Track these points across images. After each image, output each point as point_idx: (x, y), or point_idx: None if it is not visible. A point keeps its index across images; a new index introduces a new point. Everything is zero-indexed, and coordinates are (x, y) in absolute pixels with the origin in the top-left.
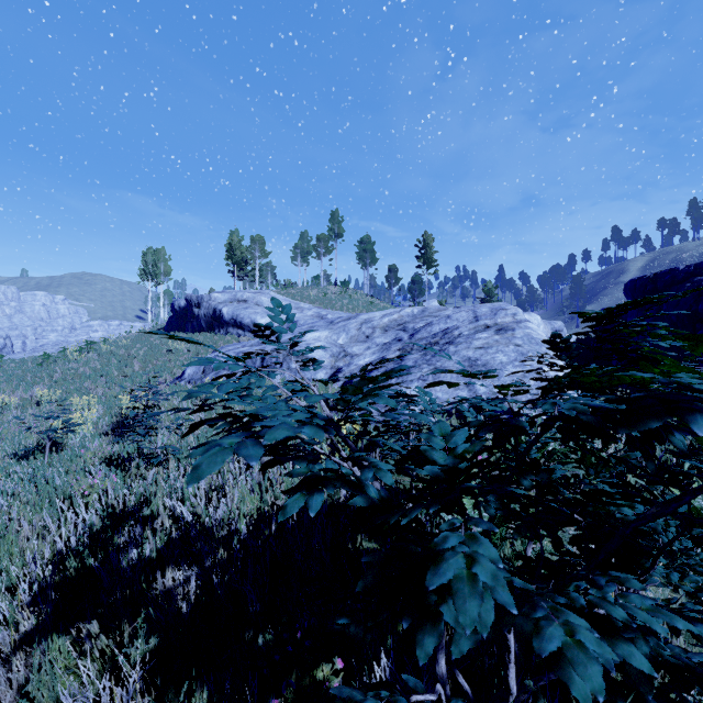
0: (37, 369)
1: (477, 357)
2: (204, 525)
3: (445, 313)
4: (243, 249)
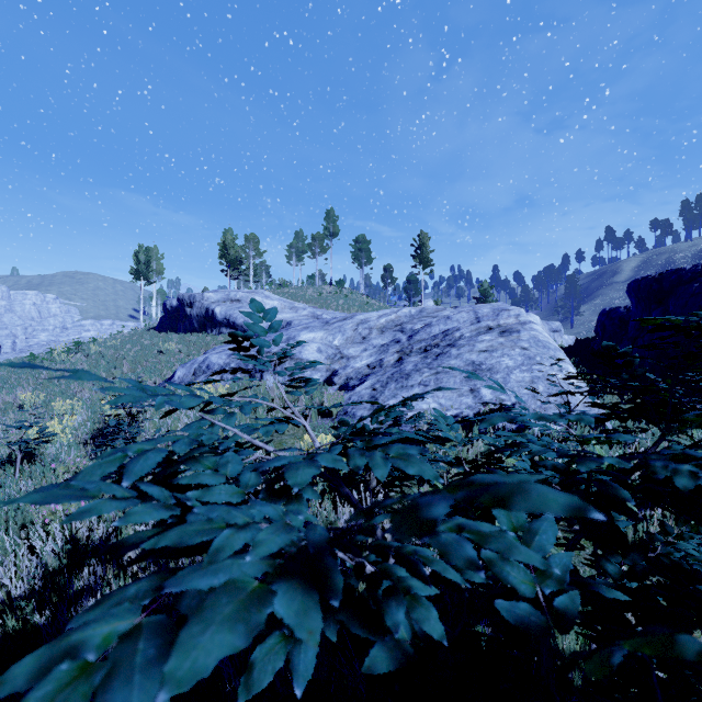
0: (23, 371)
1: (481, 361)
2: (179, 564)
3: (443, 314)
4: (237, 248)
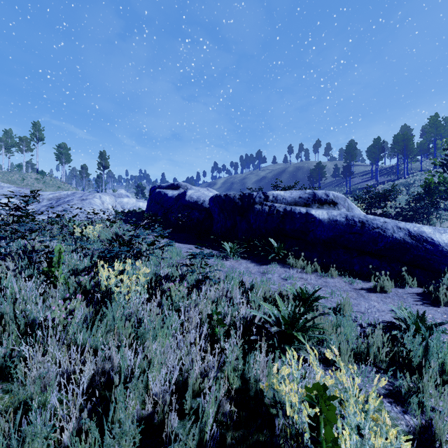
0: None
1: (68, 207)
2: None
3: None
4: None
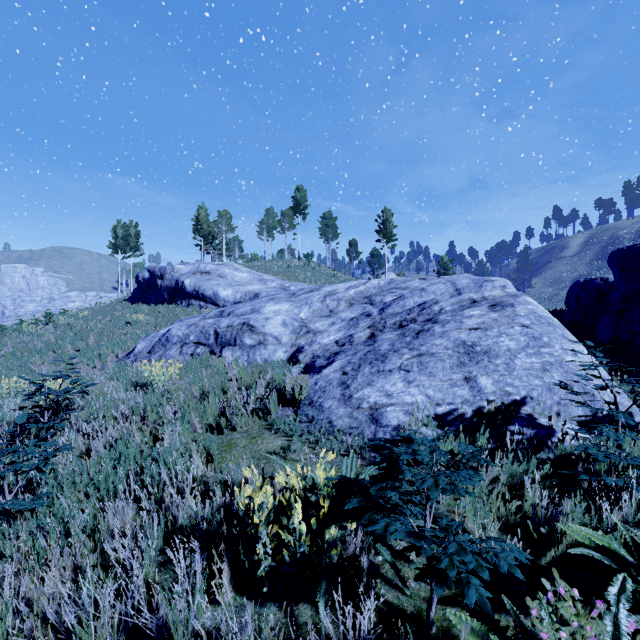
0: None
1: (474, 341)
2: None
3: (414, 285)
4: (210, 224)
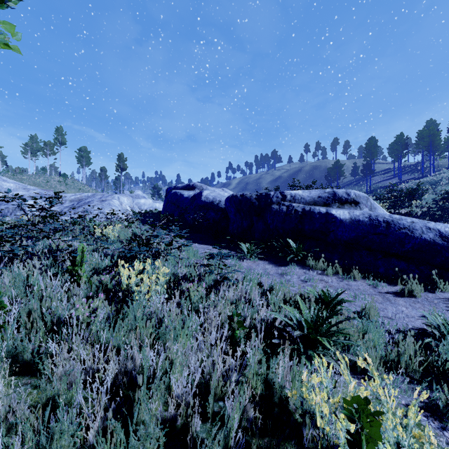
0: None
1: (89, 208)
2: None
3: None
4: None
